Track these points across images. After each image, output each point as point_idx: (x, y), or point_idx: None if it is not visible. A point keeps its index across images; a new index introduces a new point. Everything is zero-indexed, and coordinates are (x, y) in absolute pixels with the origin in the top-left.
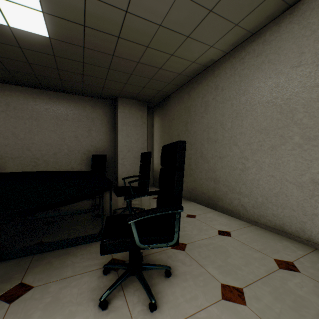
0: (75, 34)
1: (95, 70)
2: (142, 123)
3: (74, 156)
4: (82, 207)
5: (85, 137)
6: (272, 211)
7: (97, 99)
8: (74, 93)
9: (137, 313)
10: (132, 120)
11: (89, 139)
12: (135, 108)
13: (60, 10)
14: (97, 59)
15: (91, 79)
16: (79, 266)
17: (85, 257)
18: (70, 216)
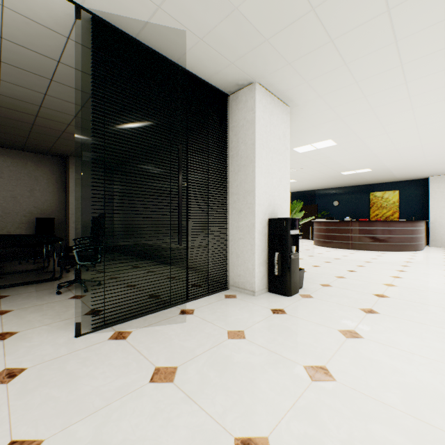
0: (27, 118)
1: (43, 136)
2: (100, 185)
3: (11, 218)
4: (28, 269)
5: (27, 197)
6: (184, 256)
7: (42, 155)
8: (11, 148)
9: (78, 293)
10: (87, 181)
11: (32, 200)
12: (91, 169)
13: (16, 107)
14: (47, 131)
15: (37, 141)
16: (40, 288)
17: (43, 286)
18: (18, 274)
